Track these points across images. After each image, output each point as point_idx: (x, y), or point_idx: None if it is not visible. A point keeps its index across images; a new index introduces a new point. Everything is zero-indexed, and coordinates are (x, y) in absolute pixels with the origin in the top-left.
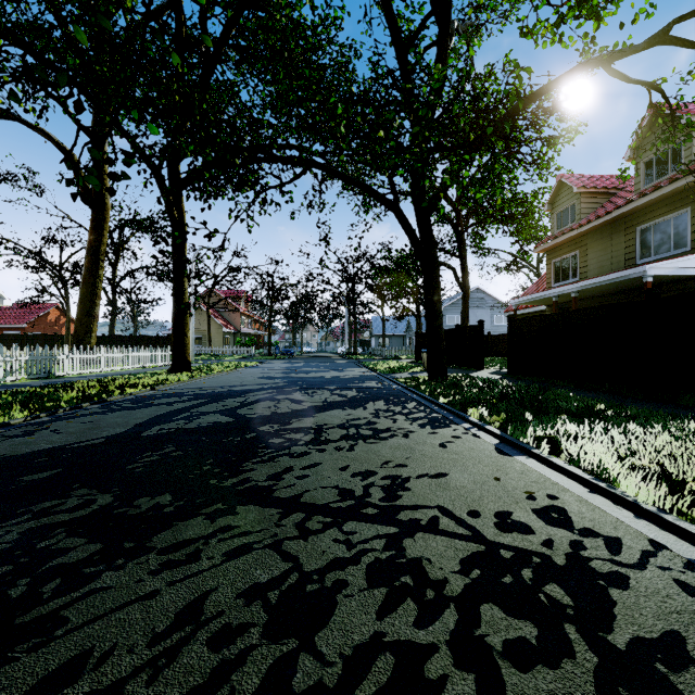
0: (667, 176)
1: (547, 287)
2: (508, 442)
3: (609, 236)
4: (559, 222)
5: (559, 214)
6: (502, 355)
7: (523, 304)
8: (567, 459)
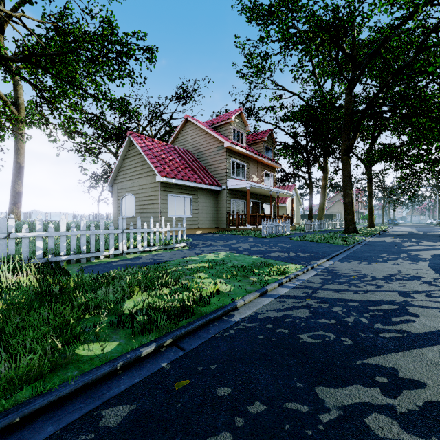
0: None
1: None
2: None
3: None
4: None
5: None
6: None
7: None
8: None
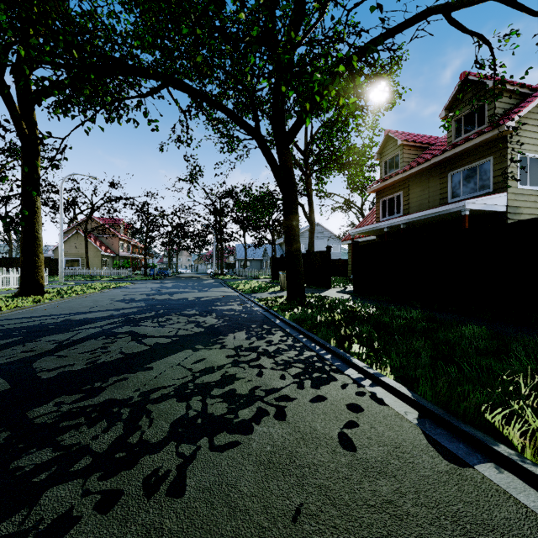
0: (474, 131)
1: (377, 221)
2: (434, 416)
3: (427, 179)
4: (386, 168)
5: (386, 162)
6: (339, 275)
7: (359, 234)
8: None
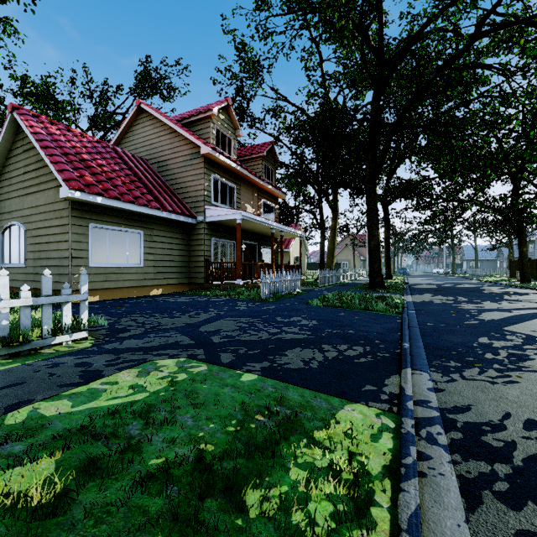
0: None
1: None
2: None
3: None
4: None
5: None
6: None
7: None
8: None
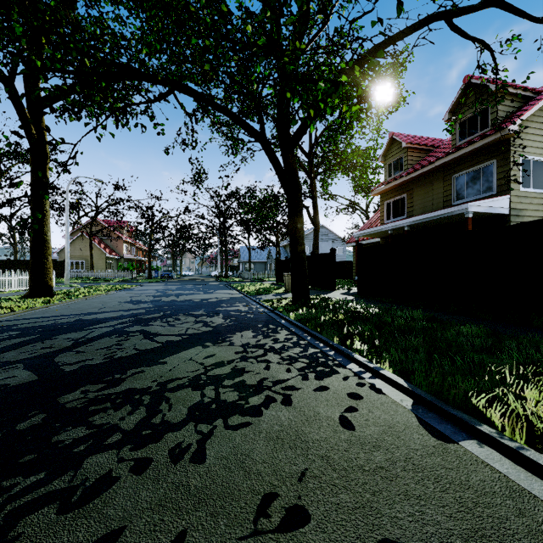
0: (477, 134)
1: (381, 223)
2: (426, 403)
3: (431, 182)
4: (391, 171)
5: (391, 164)
6: (343, 278)
7: (364, 236)
8: (541, 447)
